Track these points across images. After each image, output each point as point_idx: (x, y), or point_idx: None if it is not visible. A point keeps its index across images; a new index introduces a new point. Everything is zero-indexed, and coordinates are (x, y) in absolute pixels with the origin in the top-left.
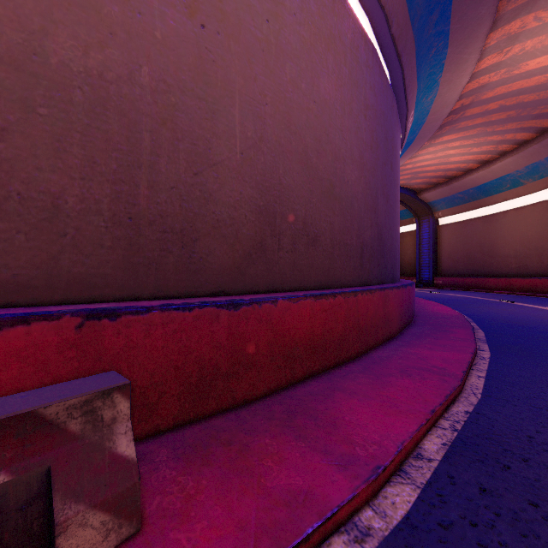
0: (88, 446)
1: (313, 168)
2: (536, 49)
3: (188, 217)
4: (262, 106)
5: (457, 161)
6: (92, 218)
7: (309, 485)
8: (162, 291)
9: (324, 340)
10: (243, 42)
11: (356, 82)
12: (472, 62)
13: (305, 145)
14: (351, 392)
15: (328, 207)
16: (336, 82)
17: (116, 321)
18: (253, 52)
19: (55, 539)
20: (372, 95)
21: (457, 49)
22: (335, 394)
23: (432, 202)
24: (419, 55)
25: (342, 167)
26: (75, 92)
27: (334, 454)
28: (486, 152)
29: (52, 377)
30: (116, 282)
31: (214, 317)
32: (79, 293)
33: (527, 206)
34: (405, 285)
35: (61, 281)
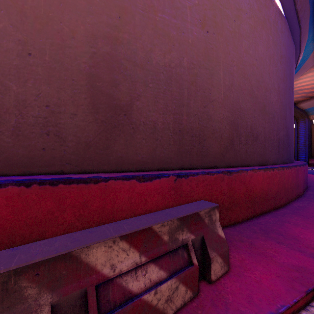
0: (210, 230)
1: (255, 97)
2: None
3: (201, 128)
4: (232, 67)
5: None
6: (166, 131)
7: (302, 264)
8: (191, 165)
9: (268, 194)
10: (224, 35)
11: (276, 43)
12: None
13: (251, 85)
14: (294, 224)
15: (262, 119)
16: (266, 46)
17: (186, 179)
18: (228, 39)
19: (210, 264)
20: (283, 49)
21: None
22: (284, 224)
23: (308, 109)
24: (312, 17)
25: (269, 94)
26: (161, 75)
27: (306, 252)
28: None
29: (167, 202)
30: (174, 161)
31: (222, 178)
32: (162, 165)
33: None
34: (305, 164)
35: (156, 160)
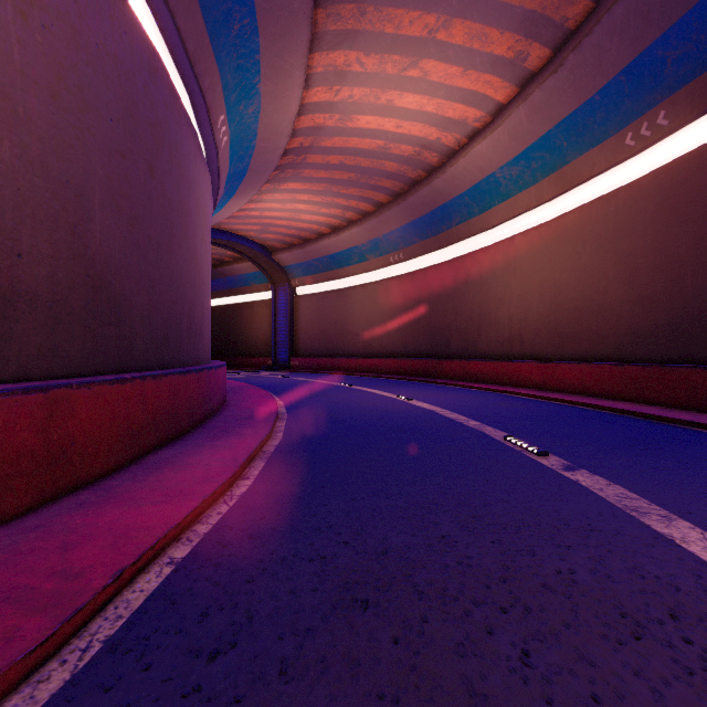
0: None
1: None
2: (364, 103)
3: None
4: None
5: (309, 220)
6: None
7: None
8: None
9: None
10: None
11: None
12: (298, 81)
13: None
14: None
15: None
16: None
17: None
18: None
19: None
20: None
21: (274, 47)
22: None
23: (289, 266)
24: (211, 15)
25: None
26: None
27: None
28: (336, 217)
29: None
30: None
31: None
32: None
33: (372, 284)
34: (158, 375)
35: None
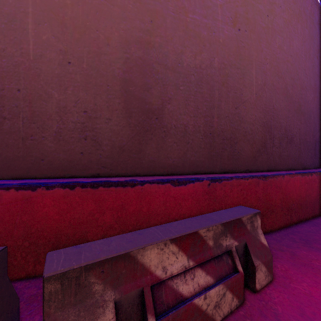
0: (253, 237)
1: (290, 96)
2: None
3: (233, 131)
4: (265, 65)
5: None
6: (197, 135)
7: None
8: (222, 169)
9: (306, 201)
10: (256, 32)
11: (312, 36)
12: None
13: (285, 83)
14: None
15: (298, 119)
16: (302, 40)
17: (220, 183)
18: (260, 36)
19: (255, 272)
20: (320, 42)
21: None
22: None
23: None
24: None
25: (305, 93)
26: (191, 77)
27: None
28: None
29: (200, 206)
30: (205, 164)
31: (257, 183)
32: (193, 169)
33: None
34: None
35: (187, 164)
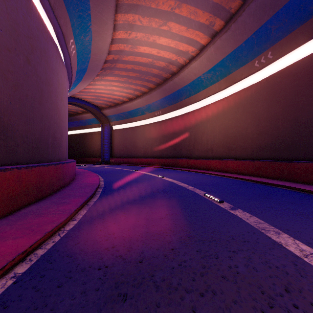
0: None
1: None
2: (142, 40)
3: None
4: None
5: (118, 95)
6: None
7: None
8: None
9: None
10: None
11: None
12: (110, 26)
13: None
14: None
15: None
16: None
17: None
18: None
19: None
20: None
21: (97, 8)
22: None
23: (109, 116)
24: None
25: None
26: None
27: None
28: (130, 94)
29: None
30: None
31: None
32: None
33: (147, 124)
34: (29, 166)
35: None
